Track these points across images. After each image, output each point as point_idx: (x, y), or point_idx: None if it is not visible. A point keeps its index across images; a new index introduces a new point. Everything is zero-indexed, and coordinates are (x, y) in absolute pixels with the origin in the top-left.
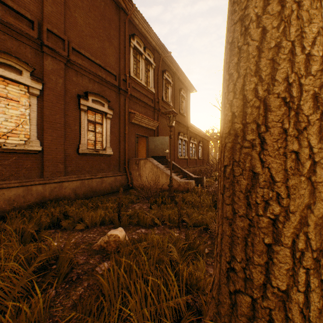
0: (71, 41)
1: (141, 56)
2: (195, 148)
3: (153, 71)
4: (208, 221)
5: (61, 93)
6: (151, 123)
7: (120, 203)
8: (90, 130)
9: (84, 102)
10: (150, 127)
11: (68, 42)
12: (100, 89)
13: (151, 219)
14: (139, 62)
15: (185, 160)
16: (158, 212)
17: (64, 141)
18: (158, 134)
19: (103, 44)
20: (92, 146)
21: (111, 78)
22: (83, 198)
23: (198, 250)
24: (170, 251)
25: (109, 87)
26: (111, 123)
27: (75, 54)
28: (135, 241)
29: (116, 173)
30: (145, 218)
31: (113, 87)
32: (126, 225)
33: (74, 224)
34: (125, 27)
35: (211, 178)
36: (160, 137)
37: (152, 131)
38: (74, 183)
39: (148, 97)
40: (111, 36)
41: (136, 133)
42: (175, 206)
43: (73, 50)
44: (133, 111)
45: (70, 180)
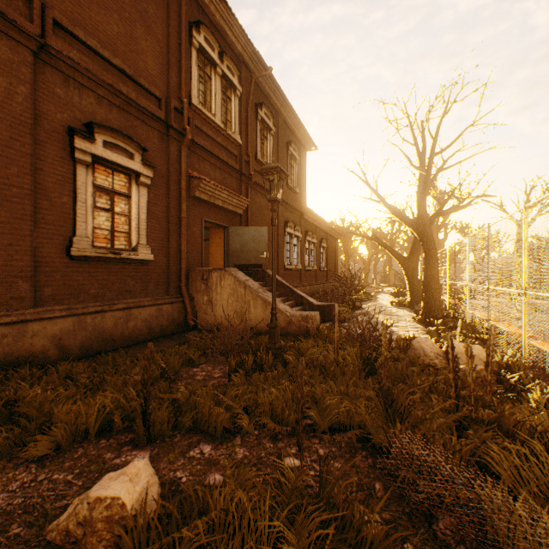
0: (51, 6)
1: (214, 68)
2: (314, 250)
3: (238, 103)
4: (368, 419)
5: (23, 117)
6: (234, 200)
7: (149, 380)
8: (99, 207)
9: (83, 145)
10: (232, 209)
11: (43, 5)
12: (123, 121)
13: (228, 416)
14: (209, 81)
15: (298, 273)
16: (246, 394)
17: (33, 229)
18: (247, 223)
19: (132, 28)
20: (106, 241)
21: (150, 103)
22: (79, 356)
23: (364, 540)
24: (279, 536)
25: (145, 120)
26: (150, 195)
27: (63, 36)
28: (173, 512)
29: (161, 298)
30: (212, 414)
31: (154, 120)
32: (165, 434)
33: (27, 437)
34: (180, 4)
35: (345, 305)
36: (252, 227)
37: (236, 217)
38: (59, 324)
39: (228, 151)
40: (149, 16)
41: (204, 220)
42: (285, 373)
43: (58, 26)
44: (198, 174)
45: (47, 318)
